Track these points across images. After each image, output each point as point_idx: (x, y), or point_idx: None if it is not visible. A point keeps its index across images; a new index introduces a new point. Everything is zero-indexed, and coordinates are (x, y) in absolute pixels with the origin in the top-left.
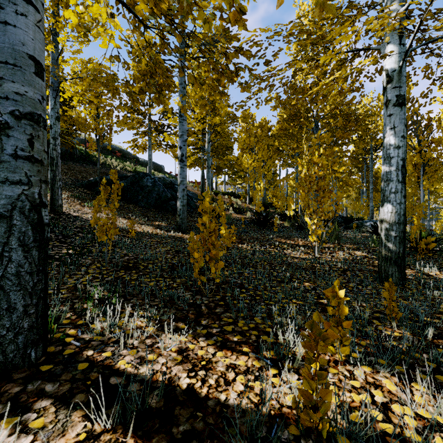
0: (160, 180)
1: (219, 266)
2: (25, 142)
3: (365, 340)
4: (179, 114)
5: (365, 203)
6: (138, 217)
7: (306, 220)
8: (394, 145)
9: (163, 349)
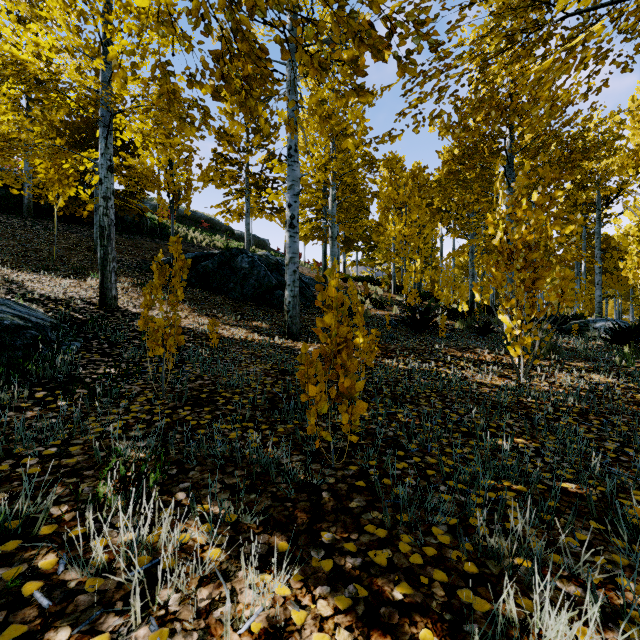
0: (262, 259)
1: (356, 412)
2: None
3: None
4: (288, 153)
5: (586, 290)
6: (227, 314)
7: (503, 320)
8: None
9: (228, 634)
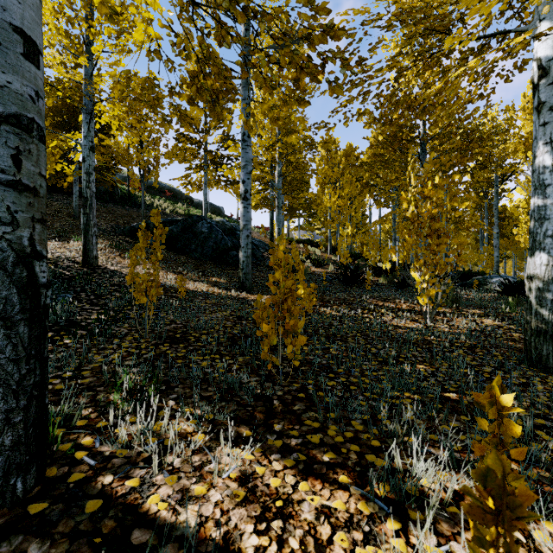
0: (219, 224)
1: (298, 343)
2: (8, 159)
3: (534, 468)
4: (242, 138)
5: (487, 252)
6: (190, 271)
7: (413, 276)
8: (550, 166)
9: (216, 477)
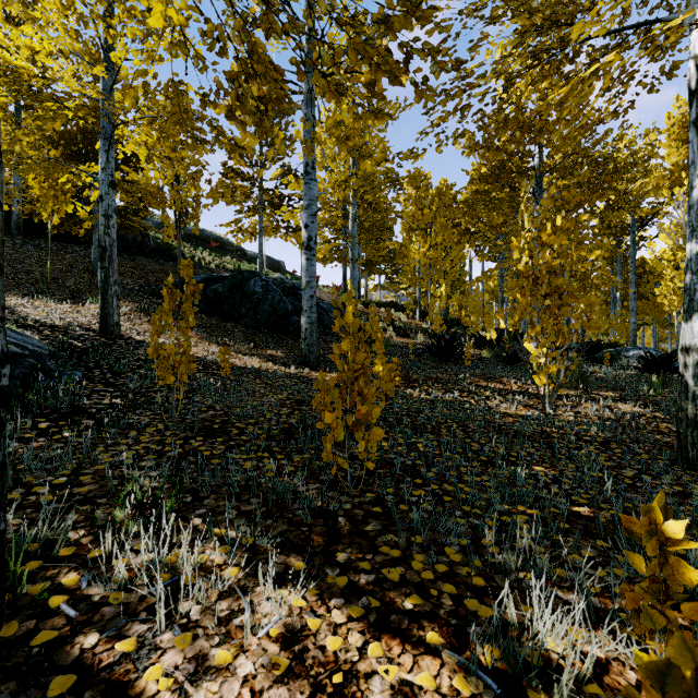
0: (277, 282)
1: (373, 438)
2: None
3: None
4: (305, 170)
5: (621, 317)
6: (239, 342)
7: (528, 347)
8: None
9: (248, 636)
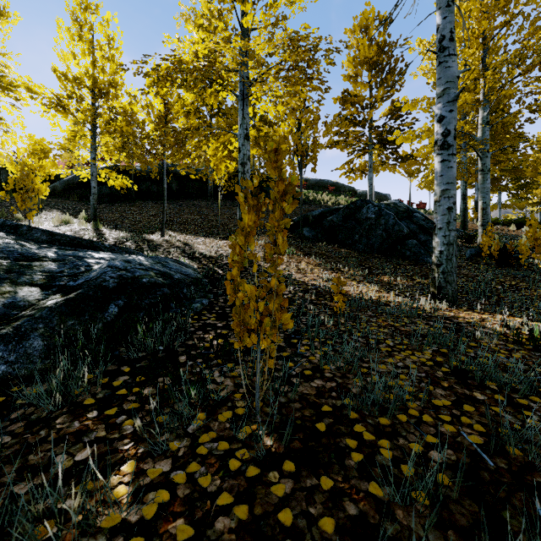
0: (389, 207)
1: None
2: None
3: None
4: (438, 48)
5: None
6: (352, 267)
7: None
8: None
9: None
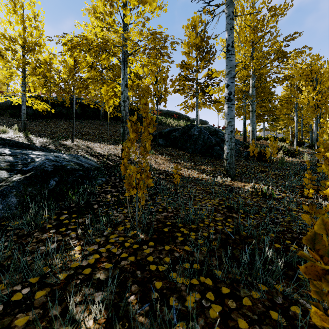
0: (206, 129)
1: None
2: None
3: None
4: (226, 50)
5: None
6: (185, 161)
7: None
8: None
9: None
